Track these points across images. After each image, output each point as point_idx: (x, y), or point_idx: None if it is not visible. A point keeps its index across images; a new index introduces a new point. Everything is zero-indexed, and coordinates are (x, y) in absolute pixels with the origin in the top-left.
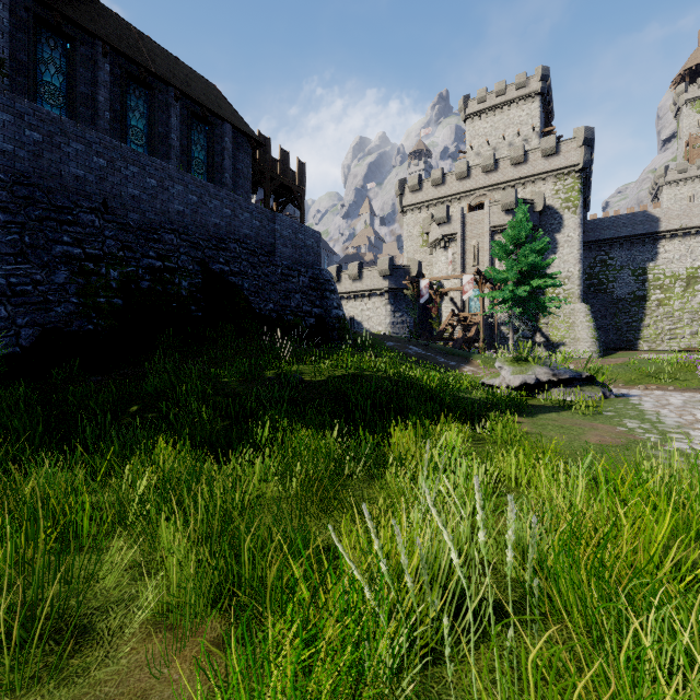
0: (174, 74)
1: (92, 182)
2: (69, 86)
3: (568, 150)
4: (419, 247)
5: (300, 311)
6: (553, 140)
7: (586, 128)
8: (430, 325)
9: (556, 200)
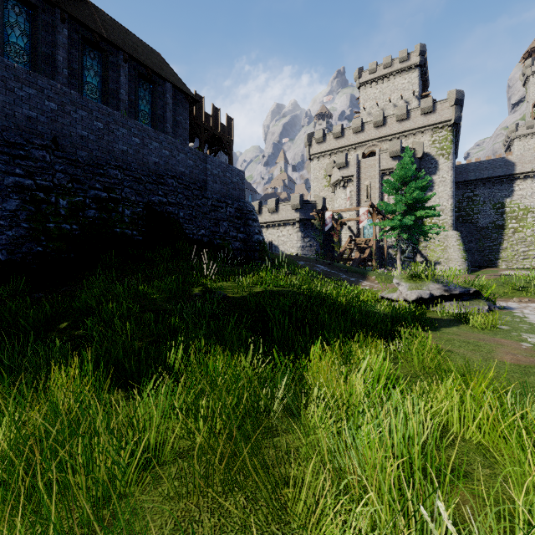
0: (124, 41)
1: (44, 122)
2: (32, 47)
3: (442, 108)
4: (323, 187)
5: (227, 236)
6: (431, 101)
7: (457, 91)
8: (332, 248)
9: (432, 149)
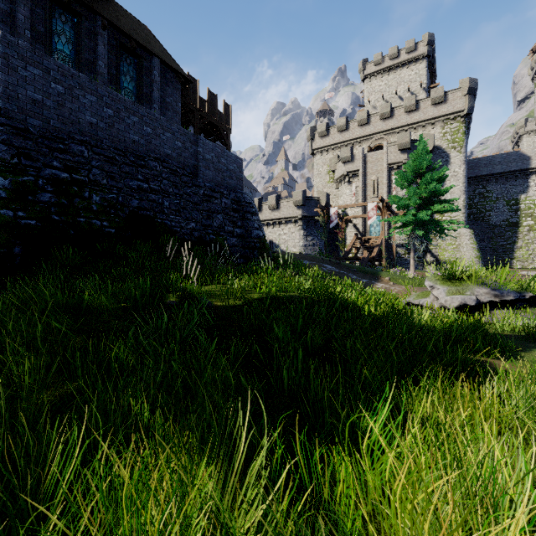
0: (103, 7)
1: None
2: None
3: (454, 98)
4: (326, 183)
5: (222, 230)
6: (442, 90)
7: (470, 79)
8: (336, 247)
9: (443, 141)
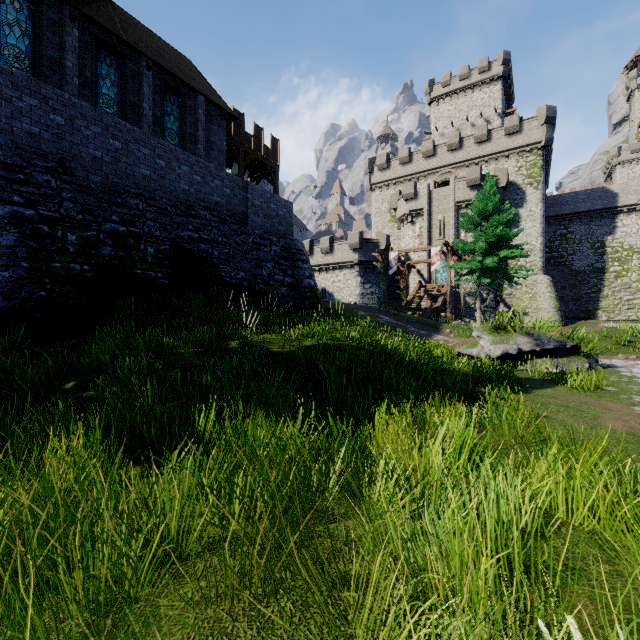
0: (146, 45)
1: (48, 140)
2: (35, 50)
3: (530, 128)
4: (387, 222)
5: (271, 280)
6: (516, 119)
7: (548, 107)
8: (398, 296)
9: (518, 176)
